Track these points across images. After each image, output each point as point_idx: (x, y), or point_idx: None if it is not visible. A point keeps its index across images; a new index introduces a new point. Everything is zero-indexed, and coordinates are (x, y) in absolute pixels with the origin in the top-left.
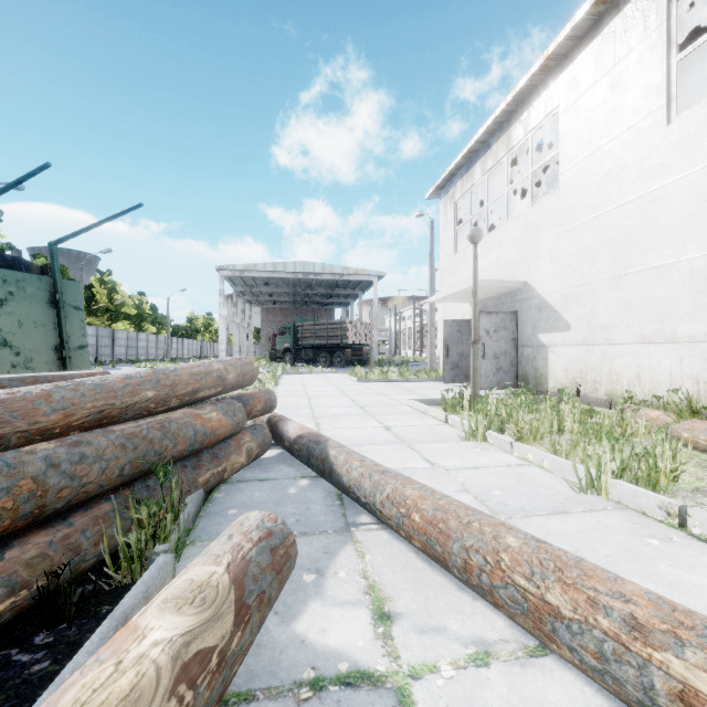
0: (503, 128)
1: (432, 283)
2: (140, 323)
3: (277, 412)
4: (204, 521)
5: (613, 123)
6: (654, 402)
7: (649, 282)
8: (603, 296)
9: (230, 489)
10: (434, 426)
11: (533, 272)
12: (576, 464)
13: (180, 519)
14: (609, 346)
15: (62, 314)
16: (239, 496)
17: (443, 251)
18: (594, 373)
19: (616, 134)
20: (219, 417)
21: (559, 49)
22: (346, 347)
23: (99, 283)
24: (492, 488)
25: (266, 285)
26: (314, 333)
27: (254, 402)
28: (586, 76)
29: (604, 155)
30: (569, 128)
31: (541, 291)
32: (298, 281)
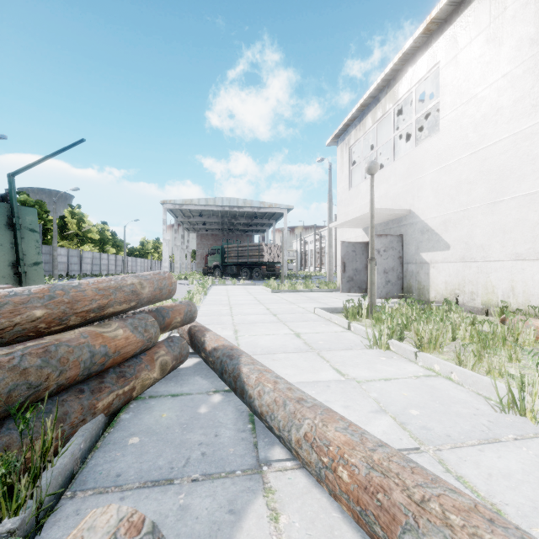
0: (390, 85)
1: (330, 213)
2: (103, 245)
3: (202, 319)
4: (98, 456)
5: (489, 72)
6: (527, 311)
7: (522, 207)
8: (480, 220)
9: (139, 408)
10: (339, 333)
11: (416, 201)
12: (489, 379)
13: (57, 466)
14: (485, 262)
15: (18, 235)
16: (146, 417)
17: (340, 187)
18: (471, 286)
19: (492, 82)
20: (126, 334)
21: (440, 13)
22: (262, 264)
23: (70, 214)
24: (408, 406)
25: (200, 216)
26: (237, 253)
27: (174, 314)
28: (463, 35)
29: (481, 100)
30: (448, 80)
31: (424, 217)
32: (225, 213)
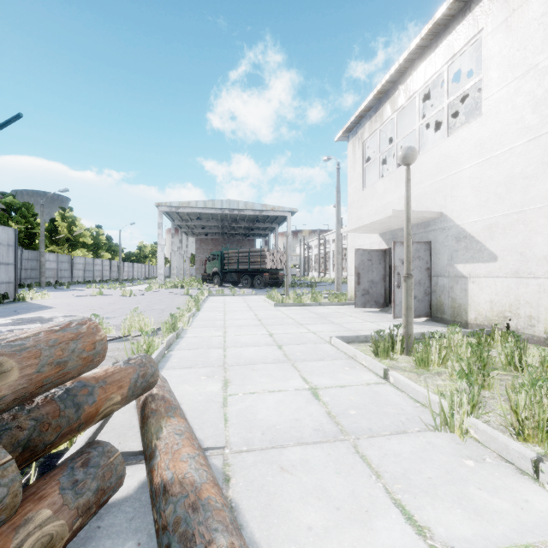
0: (414, 65)
1: (338, 217)
2: (97, 250)
3: (184, 356)
4: None
5: None
6: None
7: None
8: (542, 225)
9: None
10: (374, 388)
11: (449, 202)
12: None
13: None
14: None
15: None
16: None
17: (351, 187)
18: (529, 308)
19: None
20: None
21: None
22: (264, 271)
23: (61, 217)
24: None
25: (199, 219)
26: (238, 259)
27: (105, 393)
28: None
29: (543, 71)
30: (495, 51)
31: (460, 221)
32: (225, 216)
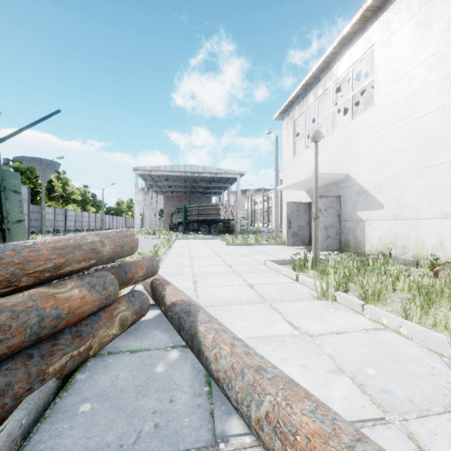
0: (330, 66)
1: (277, 178)
2: (85, 205)
3: (166, 271)
4: (43, 429)
5: (419, 52)
6: None
7: (450, 171)
8: (411, 183)
9: (96, 367)
10: (288, 284)
11: (353, 167)
12: (441, 335)
13: None
14: (415, 220)
15: (2, 196)
16: (101, 378)
17: (285, 155)
18: (403, 241)
19: (422, 60)
20: (82, 293)
21: (375, 2)
22: (219, 221)
23: (57, 179)
24: (363, 364)
25: (166, 180)
26: (198, 212)
27: (136, 269)
28: (396, 20)
29: (411, 77)
30: (382, 60)
31: (360, 180)
32: (188, 177)
